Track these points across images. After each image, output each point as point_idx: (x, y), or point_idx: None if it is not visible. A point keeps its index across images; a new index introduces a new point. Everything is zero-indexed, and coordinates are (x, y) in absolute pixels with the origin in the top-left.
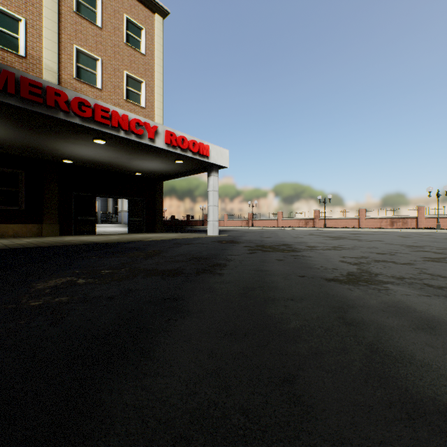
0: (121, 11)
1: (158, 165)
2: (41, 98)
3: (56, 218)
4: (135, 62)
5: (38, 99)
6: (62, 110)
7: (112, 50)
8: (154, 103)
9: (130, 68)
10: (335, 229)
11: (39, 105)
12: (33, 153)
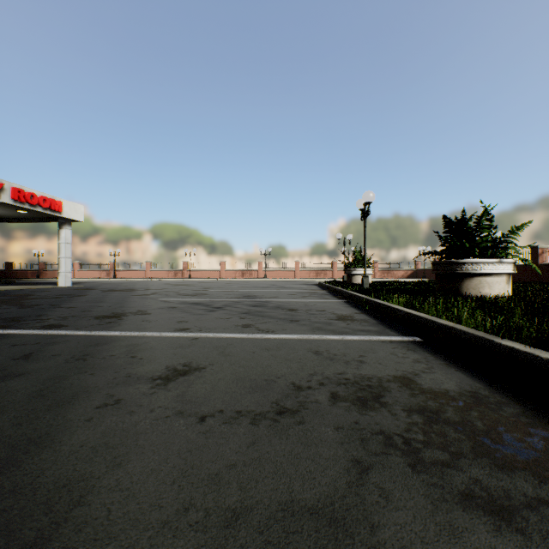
0: None
1: None
2: None
3: None
4: None
5: None
6: None
7: None
8: None
9: None
10: (199, 280)
11: None
12: None
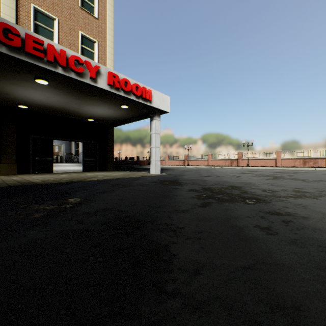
0: None
1: (107, 111)
2: None
3: (14, 159)
4: (89, 24)
5: None
6: None
7: (68, 12)
8: (105, 61)
9: (84, 29)
10: (257, 168)
11: None
12: None
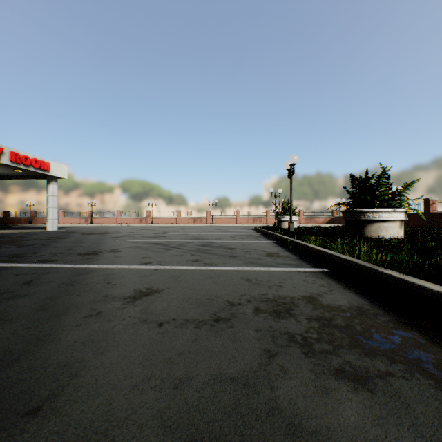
0: None
1: None
2: None
3: None
4: None
5: None
6: None
7: None
8: None
9: None
10: (159, 225)
11: None
12: None
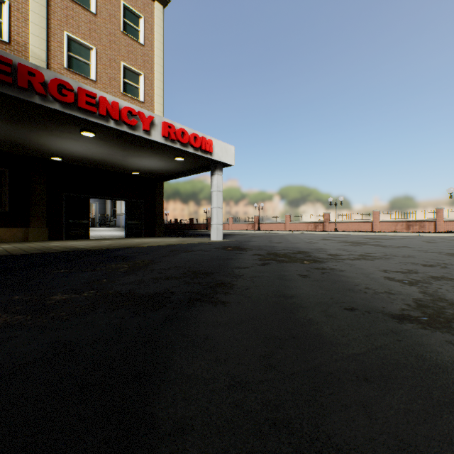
0: None
1: (157, 163)
2: (10, 77)
3: (45, 222)
4: (132, 53)
5: (7, 78)
6: (37, 92)
7: (108, 39)
8: (153, 98)
9: (127, 58)
10: (347, 233)
11: (8, 86)
12: (17, 149)
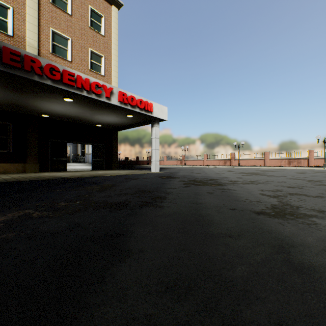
0: (86, 3)
1: (114, 119)
2: (19, 64)
3: (37, 159)
4: (97, 41)
5: (17, 64)
6: (36, 73)
7: (80, 32)
8: (111, 73)
9: (93, 46)
10: (247, 167)
11: (18, 70)
12: (18, 109)
